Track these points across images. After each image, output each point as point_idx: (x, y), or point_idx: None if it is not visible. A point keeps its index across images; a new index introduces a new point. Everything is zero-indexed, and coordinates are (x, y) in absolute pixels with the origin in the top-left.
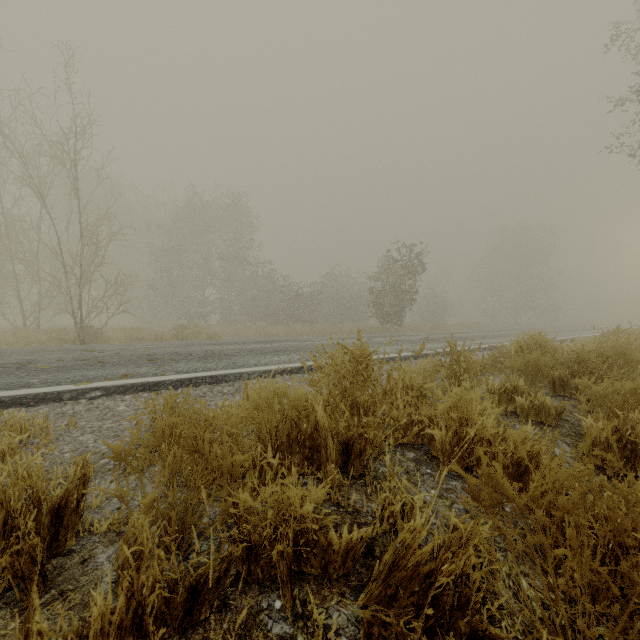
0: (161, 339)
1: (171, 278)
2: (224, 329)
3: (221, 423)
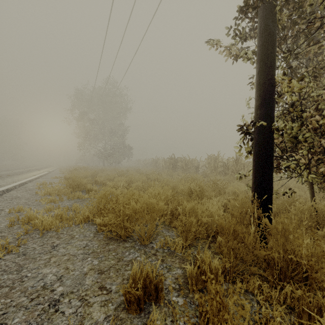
0: None
1: None
2: None
3: None
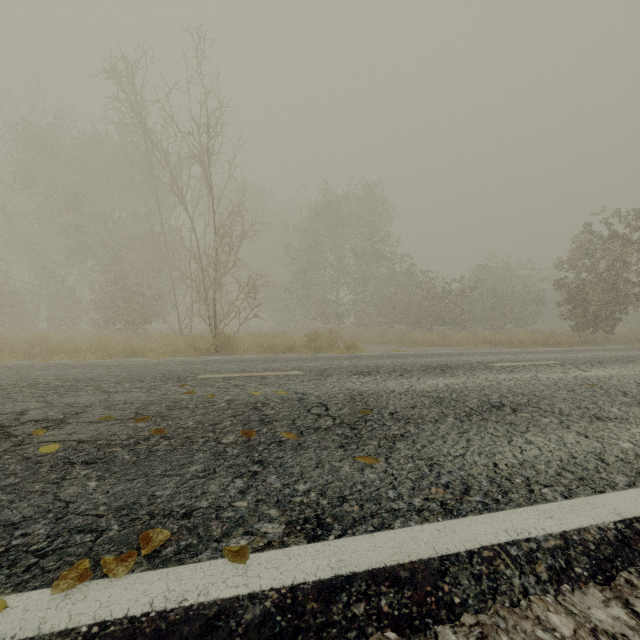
0: (293, 348)
1: (306, 279)
2: (359, 333)
3: None
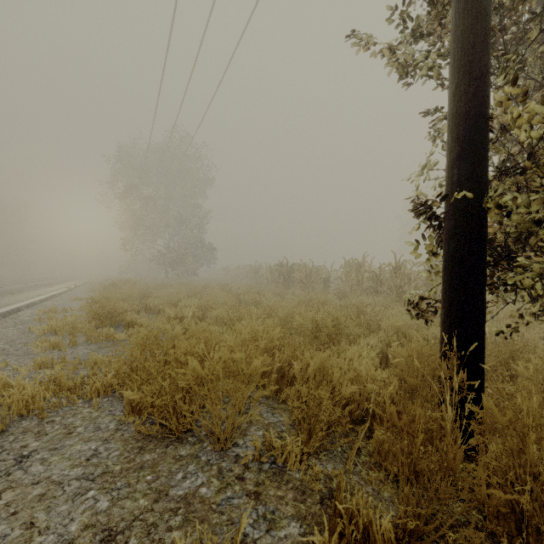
0: None
1: None
2: None
3: None
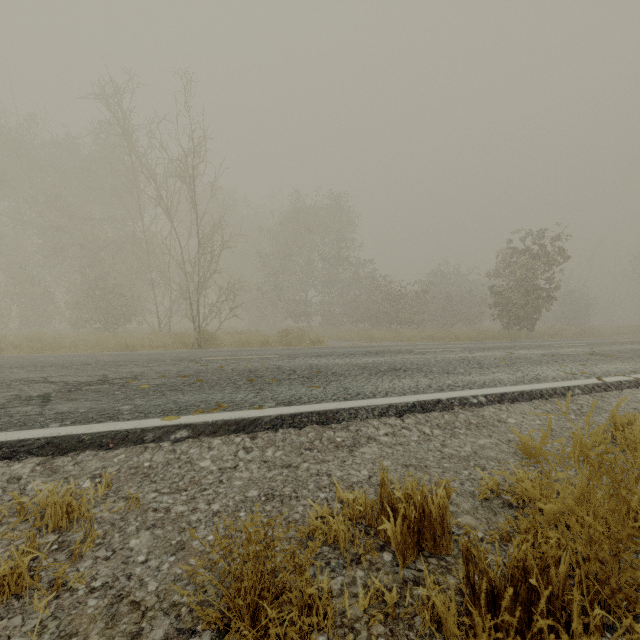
0: (267, 343)
1: (277, 282)
2: (326, 332)
3: (343, 542)
